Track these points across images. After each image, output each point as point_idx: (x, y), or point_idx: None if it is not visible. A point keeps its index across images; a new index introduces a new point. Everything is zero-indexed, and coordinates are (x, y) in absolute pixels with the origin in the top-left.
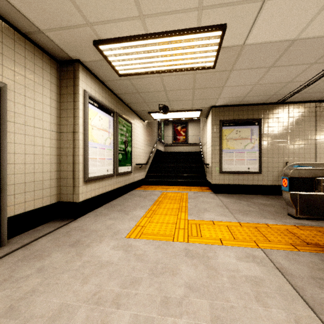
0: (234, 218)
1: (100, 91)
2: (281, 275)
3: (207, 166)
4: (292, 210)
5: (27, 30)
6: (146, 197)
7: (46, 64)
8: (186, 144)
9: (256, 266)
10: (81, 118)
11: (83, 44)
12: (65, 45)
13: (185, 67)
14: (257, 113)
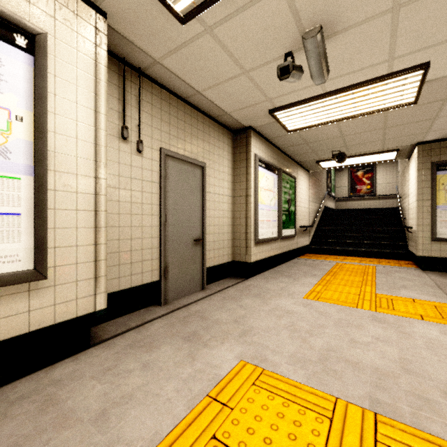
0: None
1: (266, 150)
2: None
3: (409, 230)
4: None
5: (216, 115)
6: (314, 266)
7: (225, 137)
8: (371, 196)
9: None
10: (252, 182)
11: (258, 114)
12: (242, 119)
13: (371, 110)
14: None
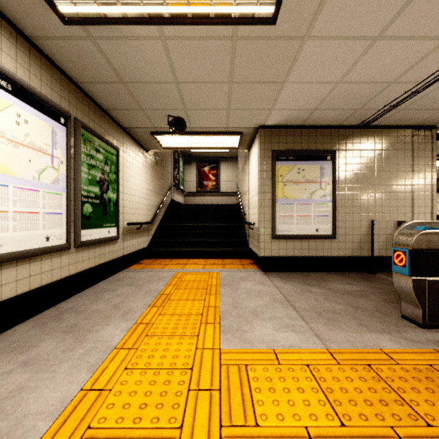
0: (314, 337)
1: (22, 58)
2: None
3: (250, 226)
4: (415, 310)
5: None
6: (142, 285)
7: None
8: (216, 192)
9: None
10: None
11: None
12: None
13: (213, 12)
14: (330, 141)
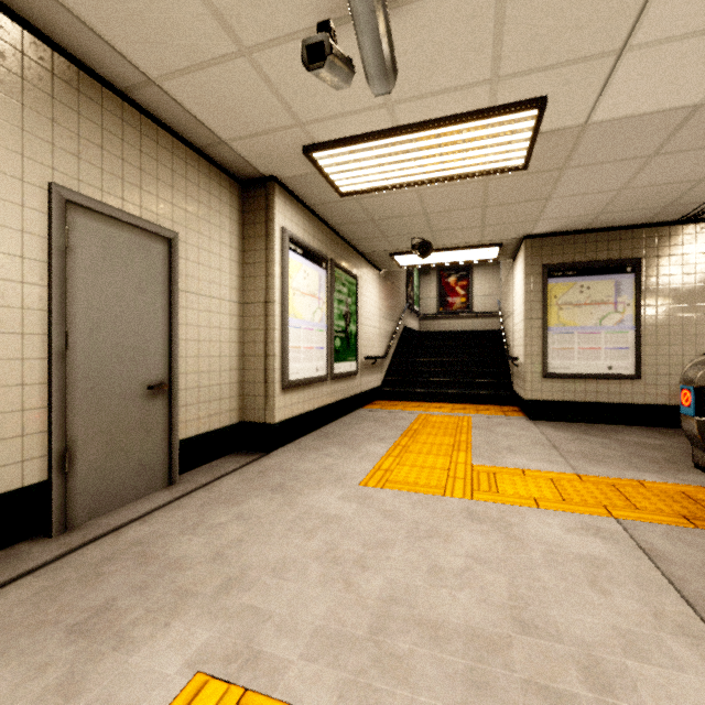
0: (568, 468)
1: (305, 224)
2: (646, 558)
3: (514, 362)
4: (704, 456)
5: (202, 143)
6: (386, 422)
7: (225, 189)
8: (467, 313)
9: (601, 542)
10: (277, 278)
11: (285, 153)
12: (255, 158)
13: (465, 172)
14: (630, 246)
